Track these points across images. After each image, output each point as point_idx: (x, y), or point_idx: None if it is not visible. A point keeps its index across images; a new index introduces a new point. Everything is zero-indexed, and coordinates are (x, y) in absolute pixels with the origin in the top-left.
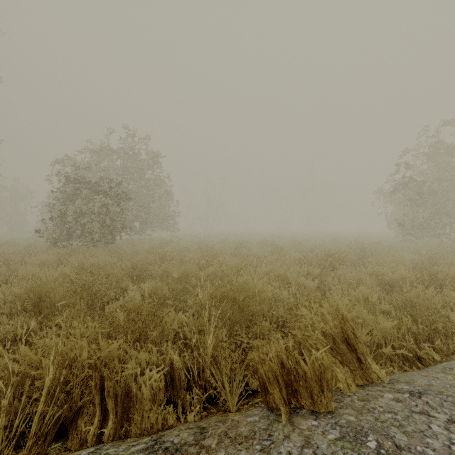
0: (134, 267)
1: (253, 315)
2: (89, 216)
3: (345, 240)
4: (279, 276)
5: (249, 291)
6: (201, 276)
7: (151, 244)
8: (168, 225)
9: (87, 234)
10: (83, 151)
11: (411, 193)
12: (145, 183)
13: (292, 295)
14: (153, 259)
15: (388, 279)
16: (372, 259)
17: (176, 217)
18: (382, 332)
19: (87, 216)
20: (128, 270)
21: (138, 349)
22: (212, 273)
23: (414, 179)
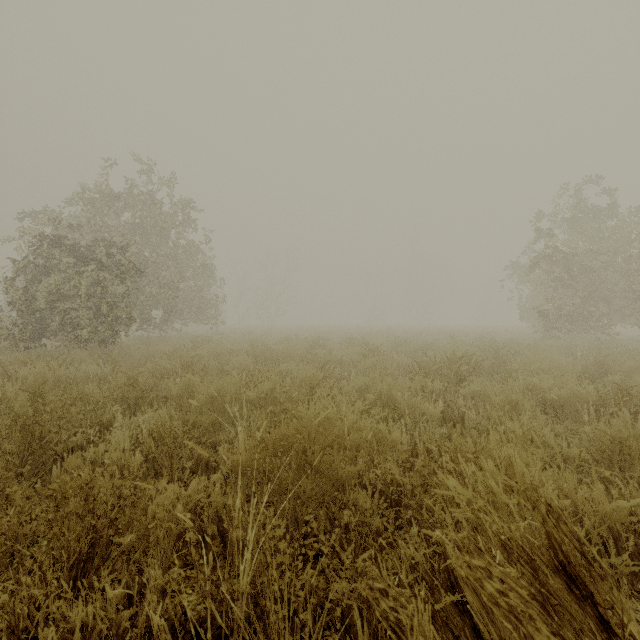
0: (131, 384)
1: (340, 484)
2: (74, 300)
3: (466, 337)
4: (380, 396)
5: (333, 435)
6: (248, 398)
7: (177, 344)
8: (208, 315)
9: (68, 328)
10: (72, 201)
11: (558, 269)
12: (171, 252)
13: (405, 431)
14: (171, 369)
15: (551, 397)
16: (513, 364)
17: (222, 304)
18: (608, 522)
19: (72, 300)
20: (120, 389)
21: (89, 577)
22: (268, 392)
23: (561, 250)
